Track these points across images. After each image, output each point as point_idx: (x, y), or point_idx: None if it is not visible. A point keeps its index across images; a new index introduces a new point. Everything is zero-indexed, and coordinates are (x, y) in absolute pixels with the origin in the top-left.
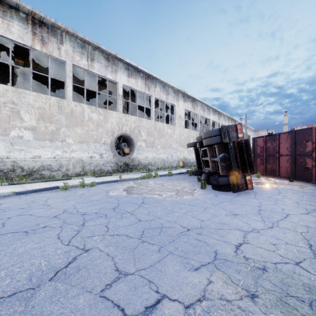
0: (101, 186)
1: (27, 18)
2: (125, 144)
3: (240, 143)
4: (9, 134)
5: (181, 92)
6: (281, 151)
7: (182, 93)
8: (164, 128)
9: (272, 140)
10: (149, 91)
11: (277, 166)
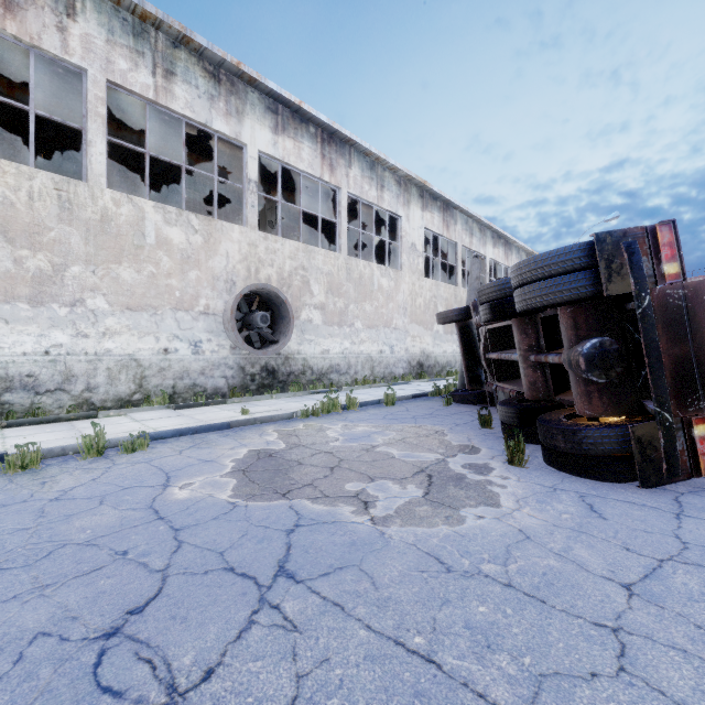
0: (167, 448)
1: None
2: (265, 315)
3: (671, 300)
4: None
5: (417, 184)
6: None
7: (419, 186)
8: (373, 274)
9: None
10: (332, 174)
11: None
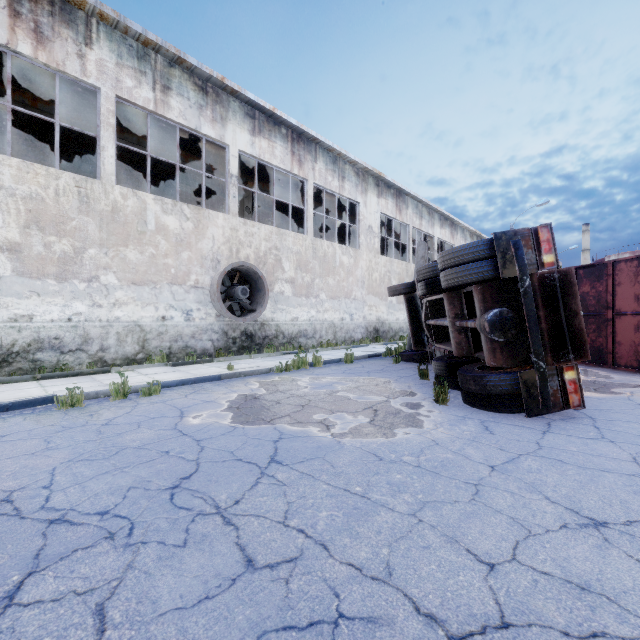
0: (175, 393)
1: None
2: (245, 288)
3: (548, 281)
4: None
5: (373, 175)
6: (618, 304)
7: (375, 176)
8: (335, 253)
9: (595, 279)
10: (301, 168)
11: (608, 339)
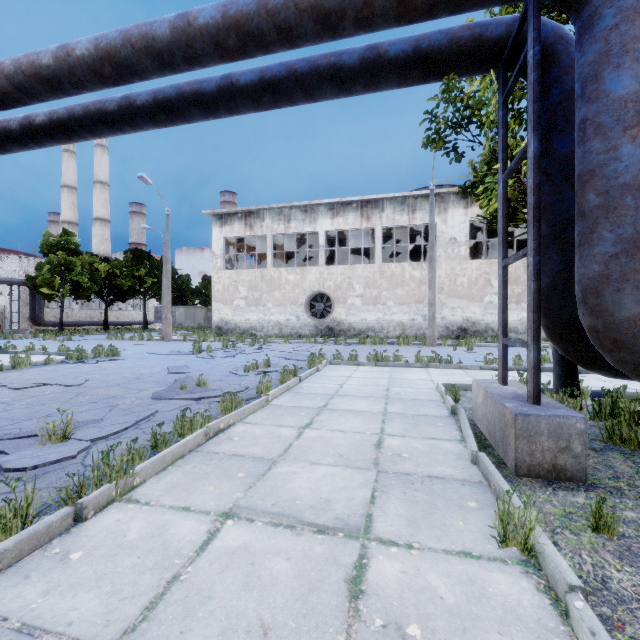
0: None
1: None
2: None
3: None
4: (483, 300)
5: None
6: None
7: None
8: None
9: None
10: None
11: None
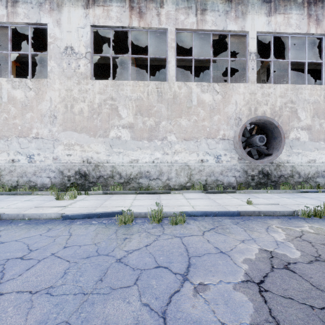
0: (195, 226)
1: None
2: (262, 137)
3: None
4: (108, 135)
5: None
6: None
7: None
8: None
9: None
10: (318, 26)
11: None
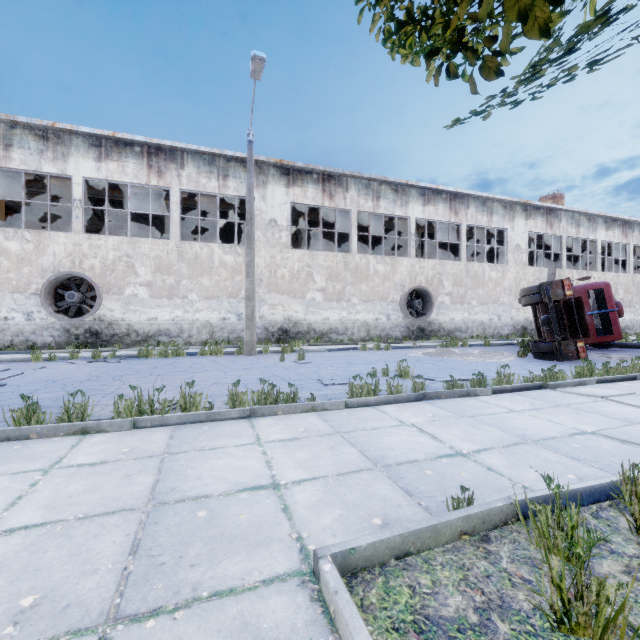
0: (396, 350)
1: (318, 178)
2: (420, 301)
3: (568, 303)
4: (305, 297)
5: (520, 203)
6: None
7: (523, 204)
8: (484, 271)
9: None
10: (456, 217)
11: None
